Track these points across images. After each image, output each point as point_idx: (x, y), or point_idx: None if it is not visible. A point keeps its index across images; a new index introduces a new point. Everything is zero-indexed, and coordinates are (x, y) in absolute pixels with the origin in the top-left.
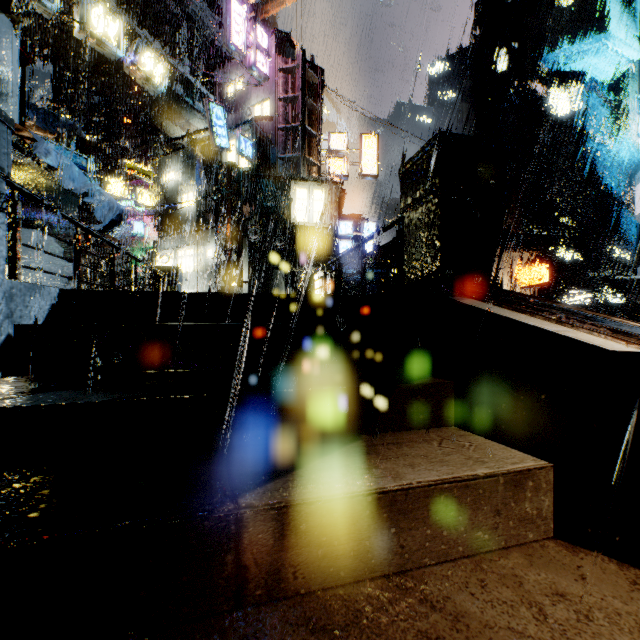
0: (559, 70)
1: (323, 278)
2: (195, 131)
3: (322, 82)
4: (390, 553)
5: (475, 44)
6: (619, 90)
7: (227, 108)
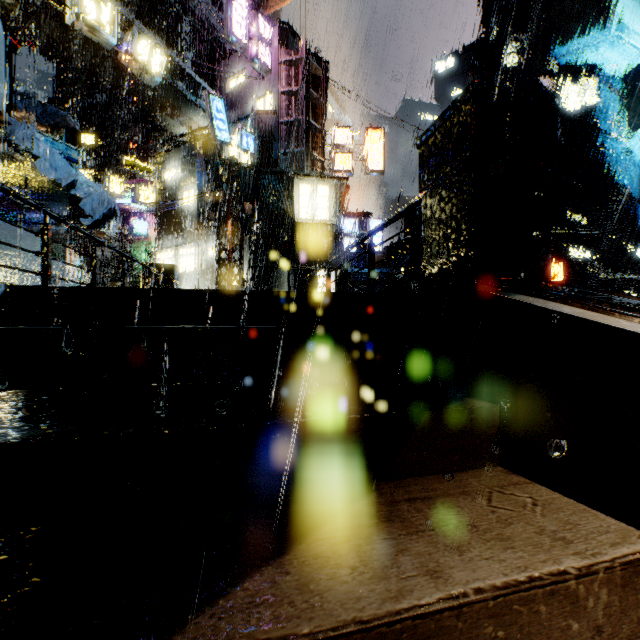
0: (570, 64)
1: (327, 275)
2: (198, 128)
3: (326, 75)
4: None
5: (483, 39)
6: (632, 84)
7: (229, 103)
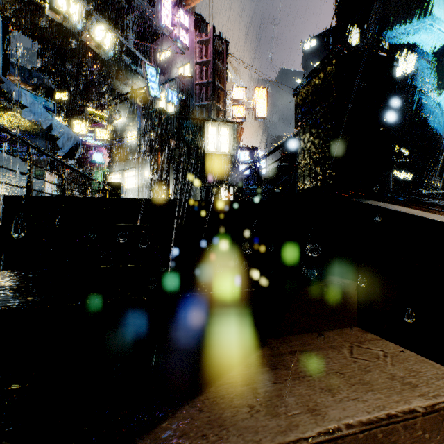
0: (397, 43)
1: (228, 190)
2: (137, 88)
3: (227, 51)
4: None
5: (336, 26)
6: (440, 57)
7: (159, 70)
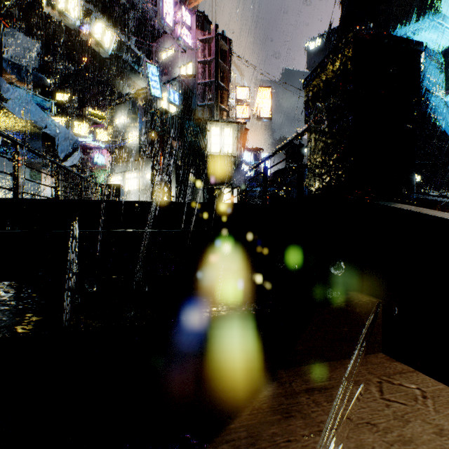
0: None
1: (231, 192)
2: (139, 89)
3: (230, 49)
4: None
5: (341, 25)
6: (448, 56)
7: (161, 70)
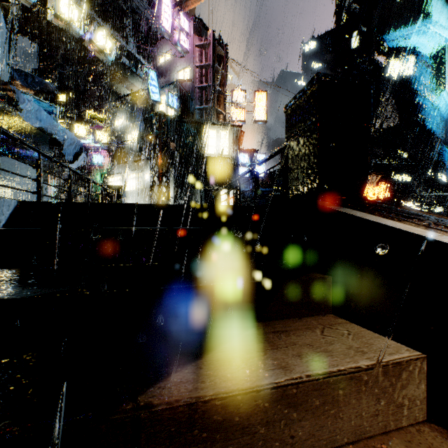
0: (396, 46)
1: (227, 193)
2: (137, 90)
3: (227, 54)
4: (281, 444)
5: (335, 28)
6: (438, 60)
7: (159, 73)
